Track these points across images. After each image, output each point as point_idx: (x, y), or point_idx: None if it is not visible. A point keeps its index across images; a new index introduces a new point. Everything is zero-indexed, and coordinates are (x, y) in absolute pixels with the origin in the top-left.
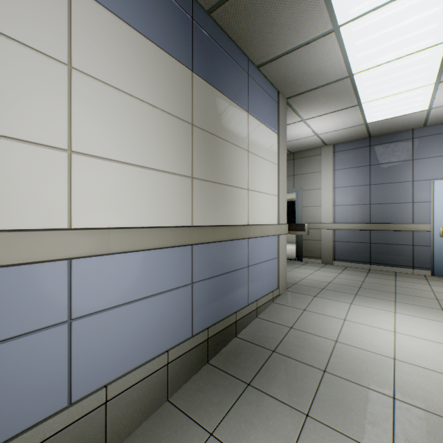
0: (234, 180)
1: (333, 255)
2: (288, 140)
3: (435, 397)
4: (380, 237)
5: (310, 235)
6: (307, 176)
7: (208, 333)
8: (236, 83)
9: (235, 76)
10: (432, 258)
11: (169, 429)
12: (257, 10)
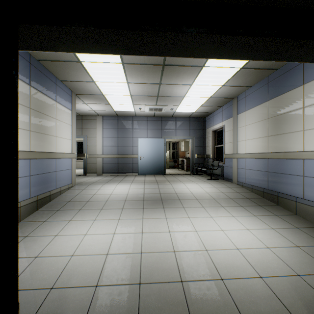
0: (49, 132)
1: (103, 171)
2: (78, 109)
3: (117, 198)
4: (122, 161)
5: (91, 161)
6: (90, 129)
7: (37, 198)
8: (50, 88)
9: (50, 85)
10: (138, 168)
11: (25, 225)
12: (62, 68)
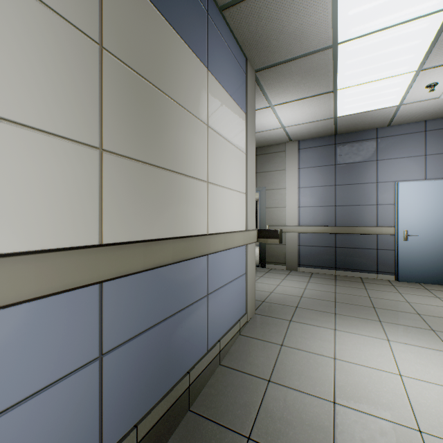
0: (186, 165)
1: (298, 261)
2: None
3: None
4: (345, 241)
5: None
6: (271, 174)
7: (136, 434)
8: (189, 16)
9: (188, 4)
10: (396, 263)
11: None
12: None
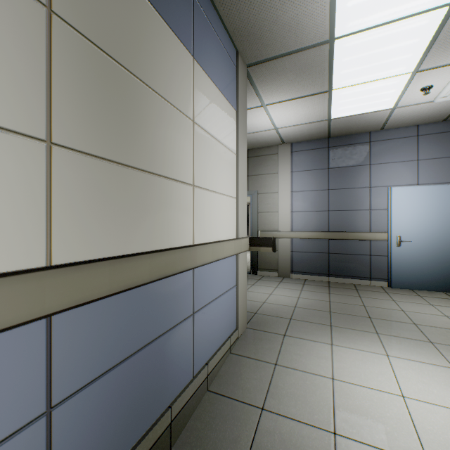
0: (167, 166)
1: (291, 267)
2: None
3: None
4: (338, 247)
5: None
6: (263, 177)
7: None
8: None
9: None
10: (389, 269)
11: None
12: None
